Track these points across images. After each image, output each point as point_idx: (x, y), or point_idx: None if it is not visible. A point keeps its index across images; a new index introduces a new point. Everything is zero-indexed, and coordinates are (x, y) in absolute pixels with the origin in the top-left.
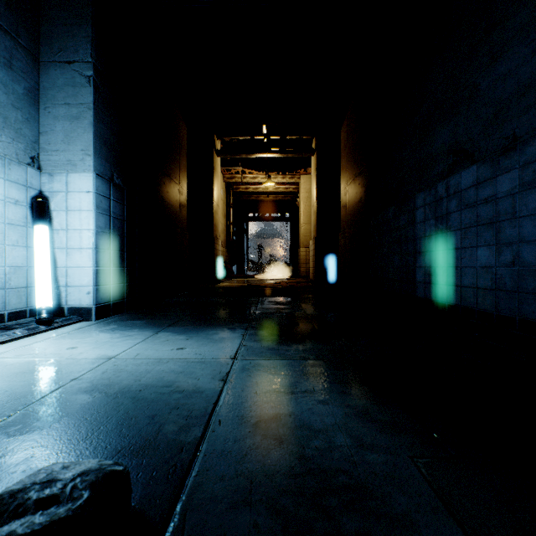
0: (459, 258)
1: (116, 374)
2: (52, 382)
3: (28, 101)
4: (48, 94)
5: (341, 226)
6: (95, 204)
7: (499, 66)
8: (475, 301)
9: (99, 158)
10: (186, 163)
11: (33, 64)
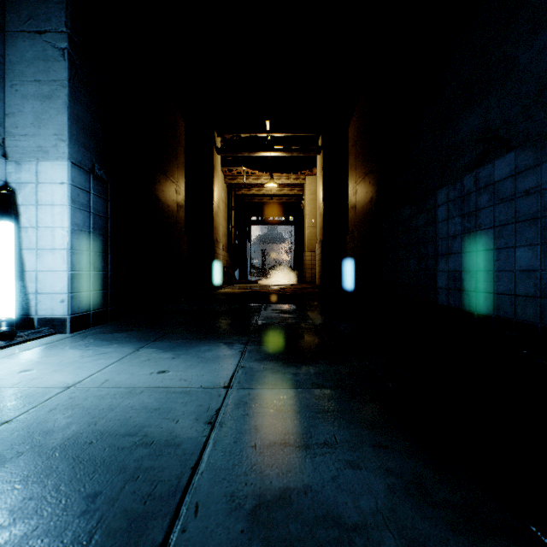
0: (491, 260)
1: (67, 413)
2: None
3: None
4: (16, 69)
5: (349, 228)
6: (71, 198)
7: (544, 33)
8: (512, 311)
9: (75, 145)
10: (184, 161)
11: None
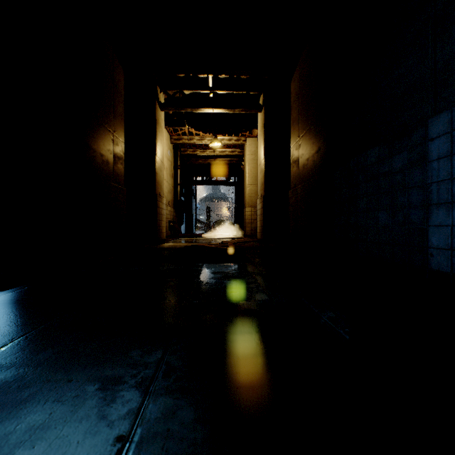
0: None
1: None
2: None
3: None
4: None
5: (291, 183)
6: None
7: None
8: None
9: None
10: (123, 111)
11: None
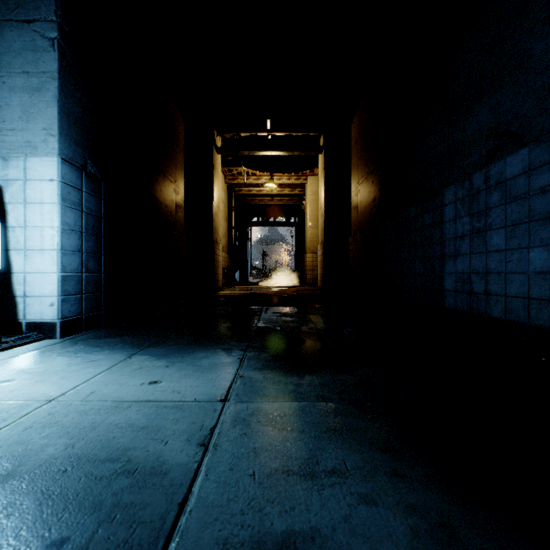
0: (503, 262)
1: (43, 433)
2: None
3: None
4: (3, 60)
5: (351, 229)
6: (61, 196)
7: None
8: (526, 315)
9: (66, 140)
10: (183, 160)
11: None
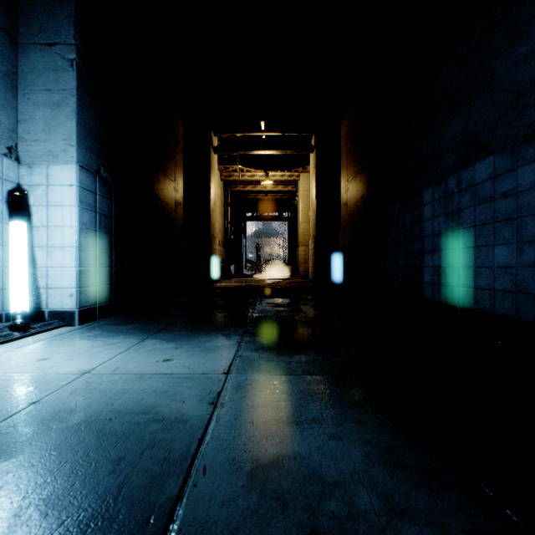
0: (473, 257)
1: (86, 395)
2: (6, 407)
3: (4, 86)
4: (28, 79)
5: (341, 225)
6: (79, 199)
7: (520, 47)
8: (491, 305)
9: (83, 149)
10: (182, 160)
11: (11, 46)
